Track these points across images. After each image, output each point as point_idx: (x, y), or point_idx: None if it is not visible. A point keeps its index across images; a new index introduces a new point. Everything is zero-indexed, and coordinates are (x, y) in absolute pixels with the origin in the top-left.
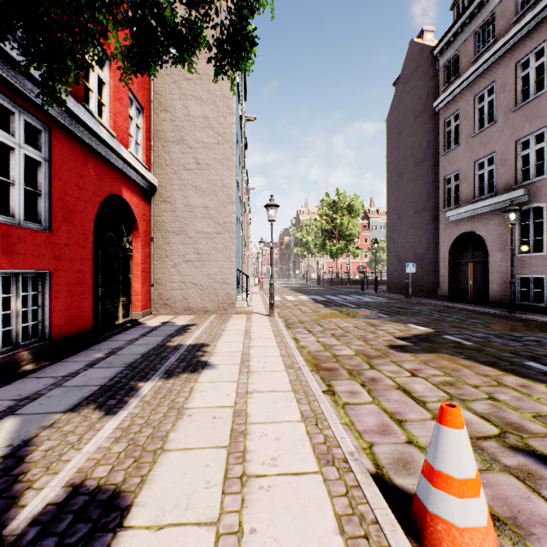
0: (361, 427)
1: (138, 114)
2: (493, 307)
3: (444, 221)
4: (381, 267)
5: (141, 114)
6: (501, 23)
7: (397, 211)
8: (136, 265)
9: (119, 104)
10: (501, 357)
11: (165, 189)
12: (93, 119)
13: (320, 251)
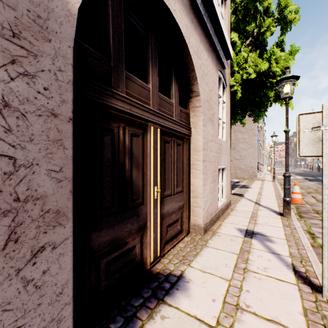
0: None
1: None
2: None
3: None
4: None
5: None
6: None
7: None
8: None
9: None
10: None
11: None
12: None
13: None
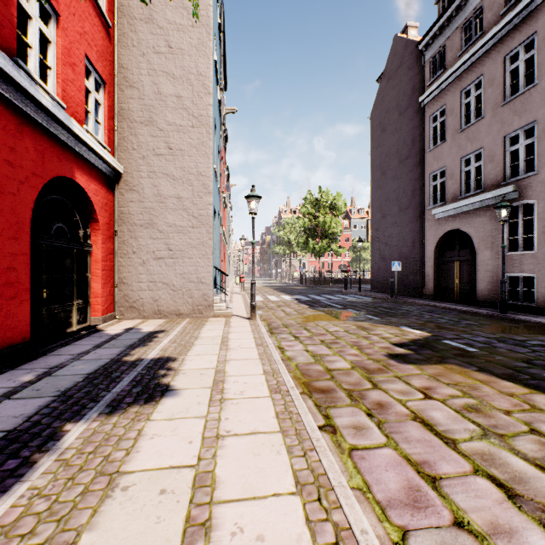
0: (381, 495)
1: (99, 89)
2: (481, 306)
3: (430, 219)
4: (362, 266)
5: (102, 88)
6: (489, 15)
7: (380, 209)
8: (95, 262)
9: (70, 70)
10: (516, 368)
11: (131, 176)
12: (28, 77)
13: (302, 250)
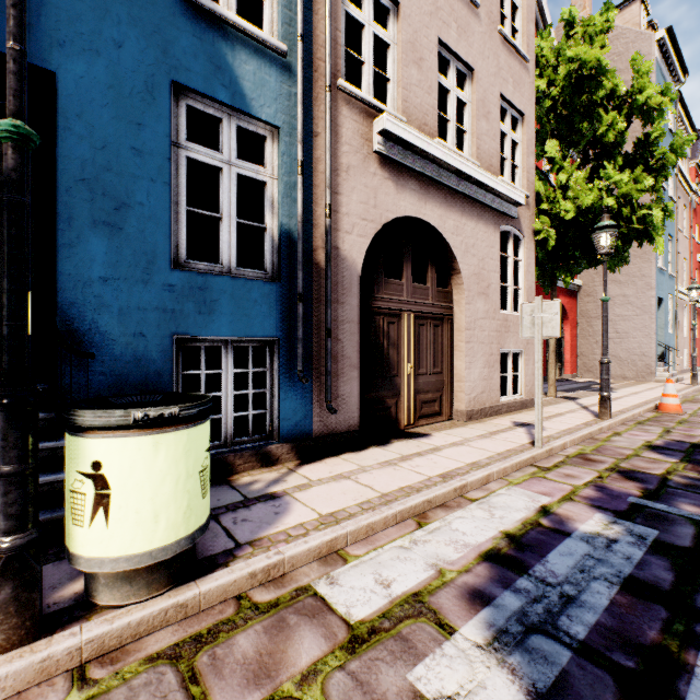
0: None
1: None
2: None
3: None
4: None
5: None
6: None
7: None
8: (566, 342)
9: None
10: None
11: (588, 286)
12: None
13: None
